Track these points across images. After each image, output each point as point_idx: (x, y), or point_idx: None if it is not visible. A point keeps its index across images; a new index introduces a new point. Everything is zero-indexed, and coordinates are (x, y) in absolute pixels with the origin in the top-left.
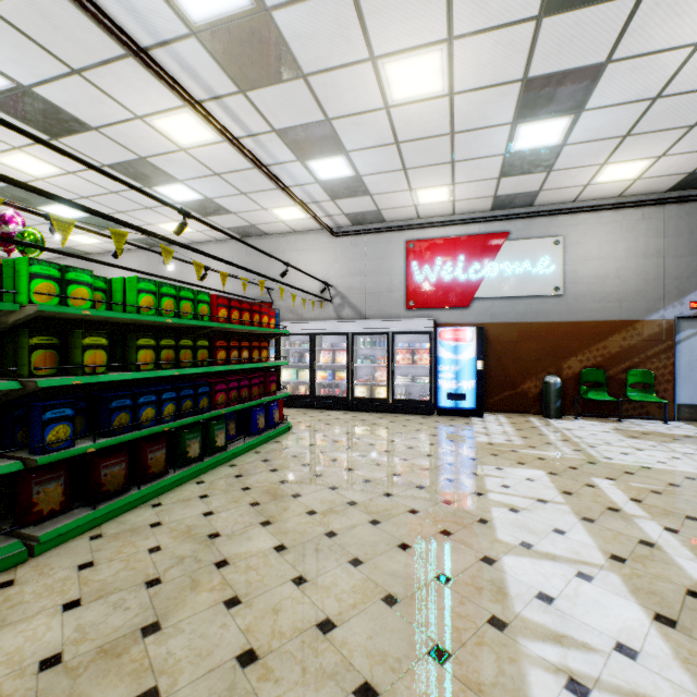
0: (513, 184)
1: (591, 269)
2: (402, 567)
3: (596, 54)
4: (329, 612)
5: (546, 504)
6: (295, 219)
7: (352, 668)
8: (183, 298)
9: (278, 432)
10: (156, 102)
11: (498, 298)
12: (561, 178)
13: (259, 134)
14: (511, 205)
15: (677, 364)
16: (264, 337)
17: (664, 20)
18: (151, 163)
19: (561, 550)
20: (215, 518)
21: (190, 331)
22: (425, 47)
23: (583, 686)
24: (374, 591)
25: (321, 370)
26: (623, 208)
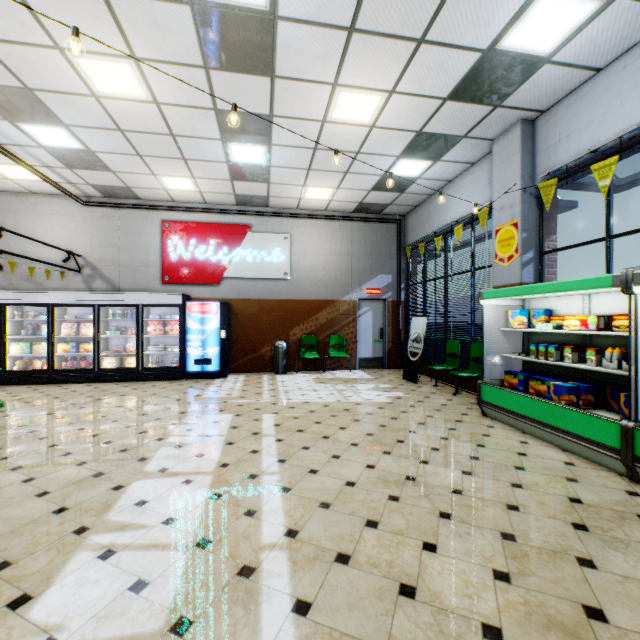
0: (246, 187)
1: (309, 261)
2: (24, 511)
3: (262, 108)
4: None
5: (210, 438)
6: (28, 179)
7: None
8: None
9: None
10: None
11: (243, 279)
12: (280, 190)
13: None
14: (252, 203)
15: (359, 330)
16: None
17: (295, 100)
18: None
19: (188, 468)
20: None
21: None
22: (113, 56)
23: (113, 552)
24: None
25: (63, 343)
26: (328, 219)
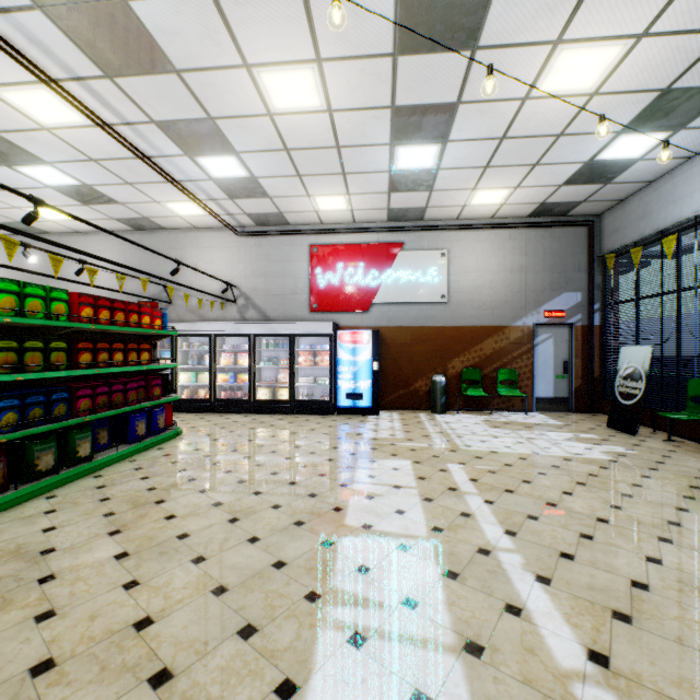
0: (403, 199)
1: (471, 280)
2: (244, 559)
3: (448, 95)
4: (152, 610)
5: (399, 490)
6: (194, 215)
7: (155, 658)
8: (30, 296)
9: (163, 439)
10: (2, 73)
11: (394, 304)
12: (442, 197)
13: (137, 123)
14: (404, 218)
15: (536, 363)
16: (149, 338)
17: (495, 75)
18: (7, 139)
19: (395, 528)
20: (55, 534)
21: (44, 332)
22: (297, 63)
23: (363, 637)
24: (206, 585)
25: (223, 373)
26: (495, 228)
